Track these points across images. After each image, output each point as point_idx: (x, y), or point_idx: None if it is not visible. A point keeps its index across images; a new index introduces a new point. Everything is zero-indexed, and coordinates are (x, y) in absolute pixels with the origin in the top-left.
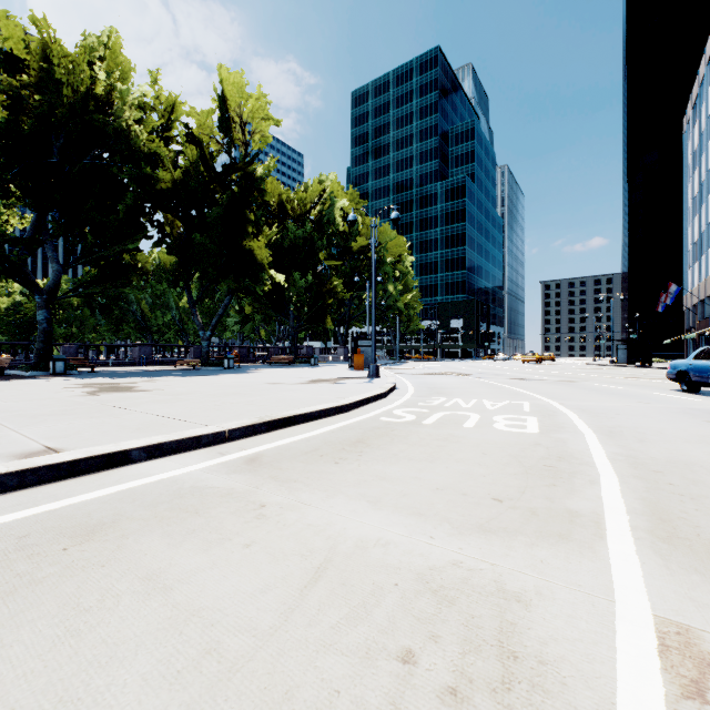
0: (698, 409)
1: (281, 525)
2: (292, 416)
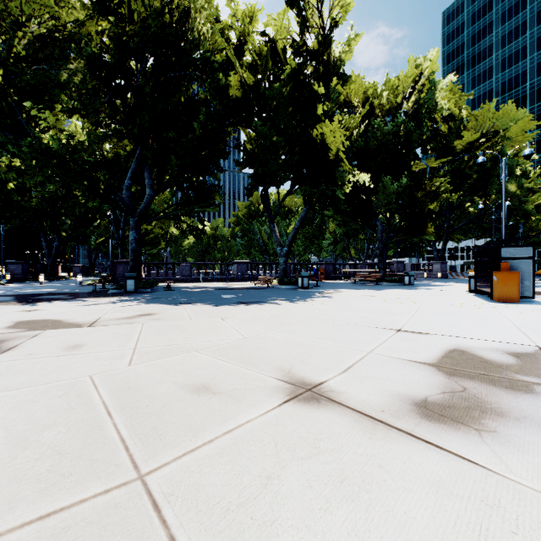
0: None
1: None
2: None
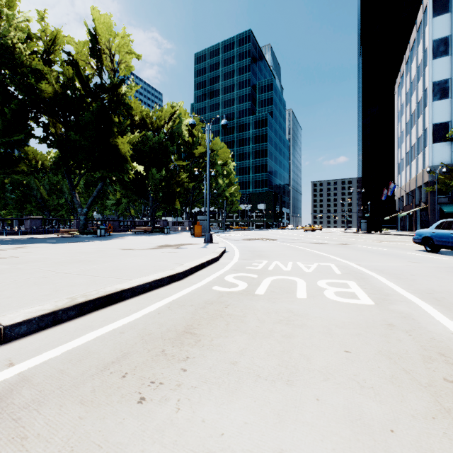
0: None
1: None
2: (115, 292)
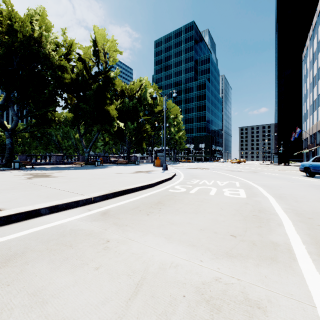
0: (317, 185)
1: (117, 253)
2: (126, 189)
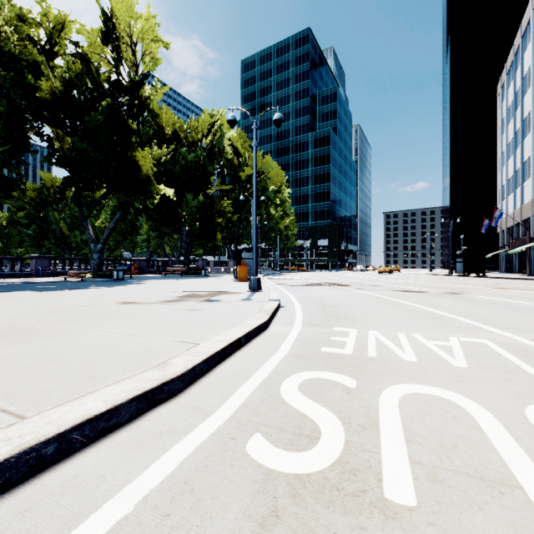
0: None
1: None
2: None
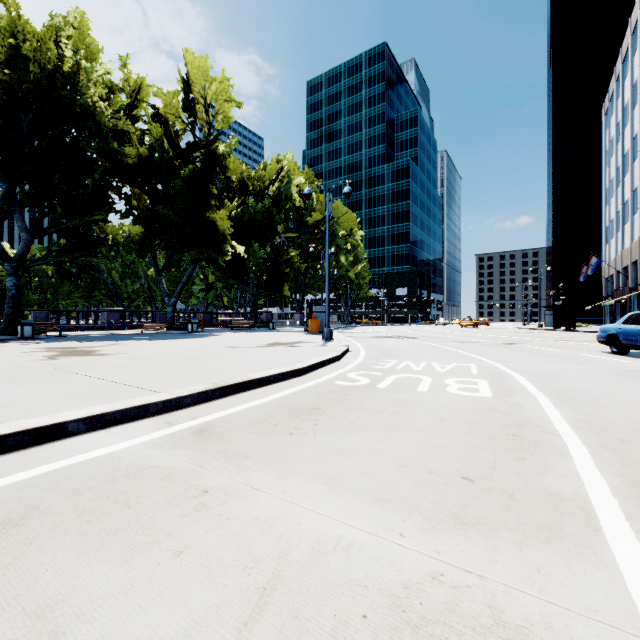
0: (634, 371)
1: (223, 519)
2: (247, 381)
